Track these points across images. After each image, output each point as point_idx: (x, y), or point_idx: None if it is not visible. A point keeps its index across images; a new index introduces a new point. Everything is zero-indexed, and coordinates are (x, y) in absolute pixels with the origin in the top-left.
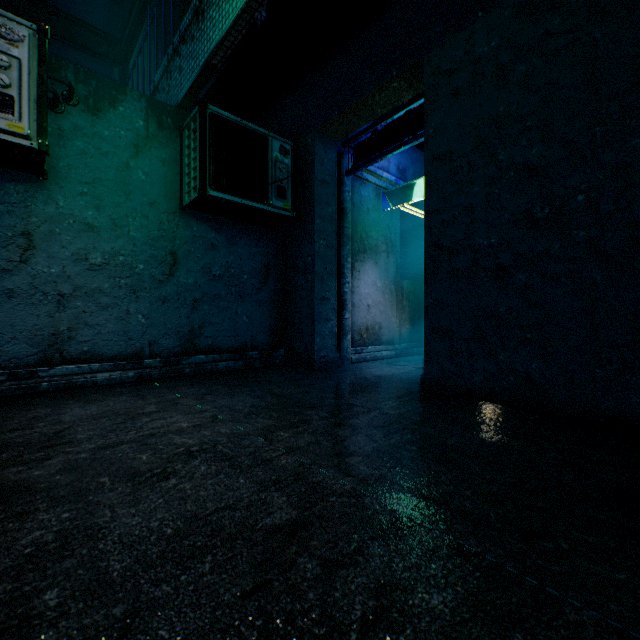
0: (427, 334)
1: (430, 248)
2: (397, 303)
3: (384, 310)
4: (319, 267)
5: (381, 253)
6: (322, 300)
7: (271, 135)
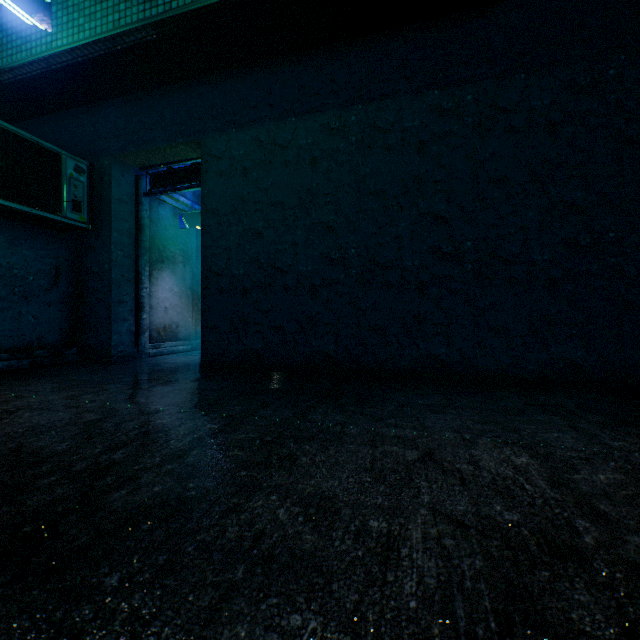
0: (204, 330)
1: (206, 271)
2: (194, 306)
3: (182, 312)
4: (117, 274)
5: (179, 264)
6: (120, 303)
7: (65, 154)
